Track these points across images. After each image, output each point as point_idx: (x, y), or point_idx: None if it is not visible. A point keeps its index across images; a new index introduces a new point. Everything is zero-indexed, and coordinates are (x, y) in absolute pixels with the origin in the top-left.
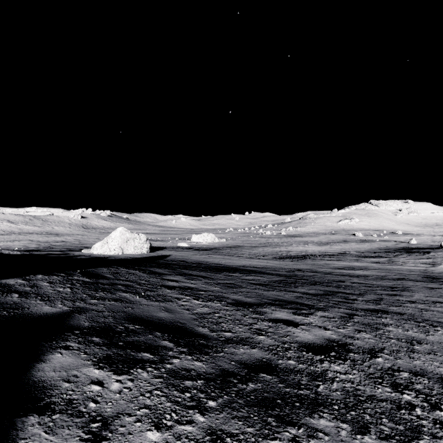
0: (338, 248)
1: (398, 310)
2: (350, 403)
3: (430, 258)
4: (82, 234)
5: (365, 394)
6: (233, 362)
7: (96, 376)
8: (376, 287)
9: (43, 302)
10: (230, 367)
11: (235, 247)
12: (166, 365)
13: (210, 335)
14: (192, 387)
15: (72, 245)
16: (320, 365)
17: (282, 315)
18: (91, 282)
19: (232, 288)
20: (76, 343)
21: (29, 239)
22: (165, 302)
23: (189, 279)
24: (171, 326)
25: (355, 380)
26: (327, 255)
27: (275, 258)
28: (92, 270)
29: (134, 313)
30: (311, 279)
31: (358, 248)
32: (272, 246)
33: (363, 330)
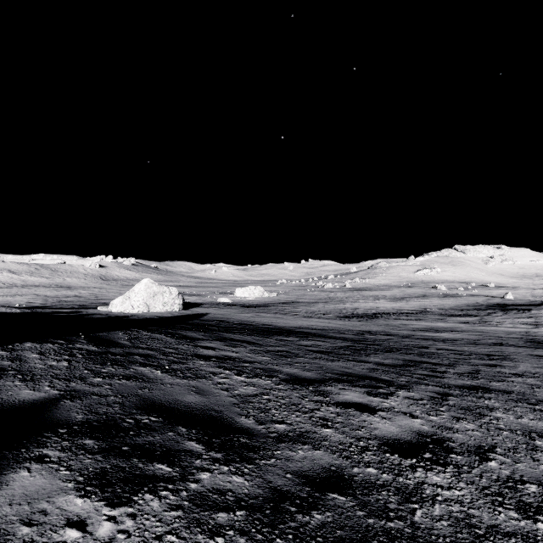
0: (416, 304)
1: (502, 387)
2: (464, 541)
3: (531, 317)
4: (99, 288)
5: (482, 523)
6: (289, 474)
7: (77, 510)
8: (468, 355)
9: (24, 383)
10: (285, 484)
11: (289, 303)
12: (190, 484)
13: (255, 429)
14: (226, 525)
15: (87, 300)
16: (411, 474)
17: (353, 397)
18: (98, 351)
19: (286, 357)
20: (57, 451)
21: (34, 293)
22: (196, 379)
23: (230, 346)
24: (202, 416)
25: (465, 499)
26: (403, 313)
27: (339, 317)
28: (103, 335)
29: (152, 398)
30: (386, 344)
31: (441, 304)
32: (334, 302)
33: (463, 417)
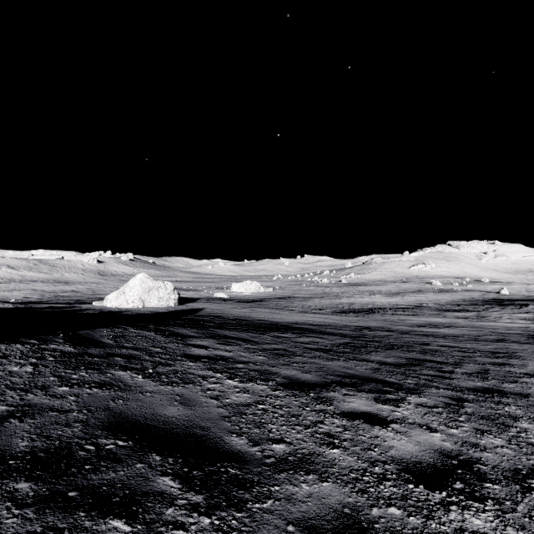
0: (412, 299)
1: (516, 389)
2: None
3: (529, 312)
4: (97, 283)
5: None
6: (291, 525)
7: None
8: (473, 352)
9: None
10: None
11: (285, 298)
12: None
13: (248, 453)
14: None
15: (83, 295)
16: (445, 516)
17: (360, 405)
18: (74, 352)
19: (283, 356)
20: None
21: (32, 288)
22: (182, 384)
23: (223, 344)
24: (183, 436)
25: None
26: (400, 308)
27: (335, 312)
28: (85, 333)
29: (125, 412)
30: (386, 341)
31: (436, 299)
32: (330, 297)
33: (487, 430)
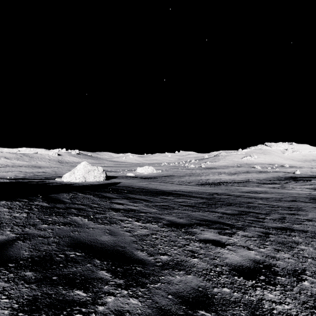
0: (243, 177)
1: (300, 228)
2: None
3: (312, 184)
4: (57, 167)
5: None
6: (170, 295)
7: None
8: (277, 207)
9: None
10: (167, 304)
11: (168, 176)
12: (98, 307)
13: (147, 260)
14: None
15: (50, 175)
16: (253, 292)
17: (210, 236)
18: (48, 206)
19: (167, 209)
20: (3, 282)
21: (19, 170)
22: (110, 224)
23: (132, 202)
24: (111, 251)
25: (292, 312)
26: (236, 182)
27: (198, 184)
28: (53, 196)
29: (79, 238)
30: (227, 201)
31: (257, 177)
32: (195, 176)
33: (281, 249)
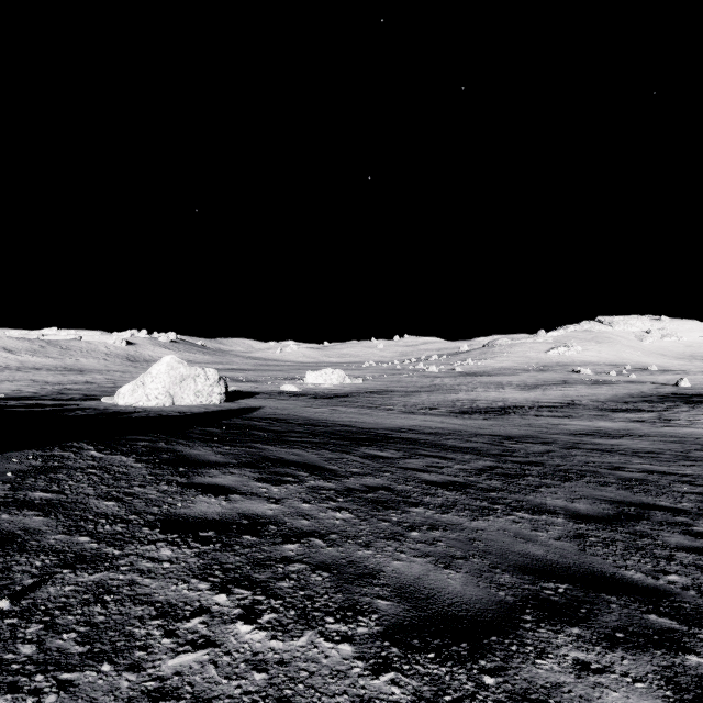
0: (557, 394)
1: None
2: None
3: None
4: (122, 371)
5: None
6: None
7: None
8: None
9: None
10: None
11: (379, 392)
12: None
13: None
14: None
15: (99, 389)
16: None
17: None
18: None
19: (387, 509)
20: None
21: (31, 378)
22: (71, 672)
23: (268, 482)
24: None
25: None
26: (544, 406)
27: (454, 413)
28: None
29: None
30: (550, 462)
31: (592, 394)
32: (442, 391)
33: None
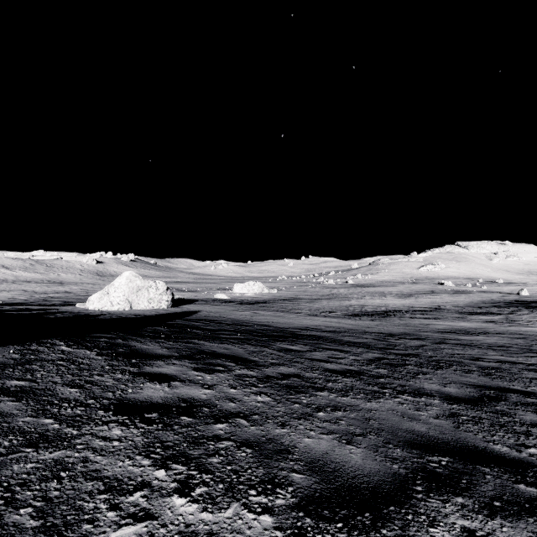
0: (426, 301)
1: None
2: None
3: None
4: (93, 283)
5: None
6: None
7: None
8: None
9: None
10: None
11: (290, 300)
12: None
13: None
14: None
15: (75, 297)
16: None
17: None
18: None
19: (298, 393)
20: None
21: (23, 288)
22: None
23: (203, 371)
24: None
25: None
26: (417, 310)
27: (347, 315)
28: None
29: None
30: (424, 354)
31: (453, 301)
32: (338, 299)
33: None
